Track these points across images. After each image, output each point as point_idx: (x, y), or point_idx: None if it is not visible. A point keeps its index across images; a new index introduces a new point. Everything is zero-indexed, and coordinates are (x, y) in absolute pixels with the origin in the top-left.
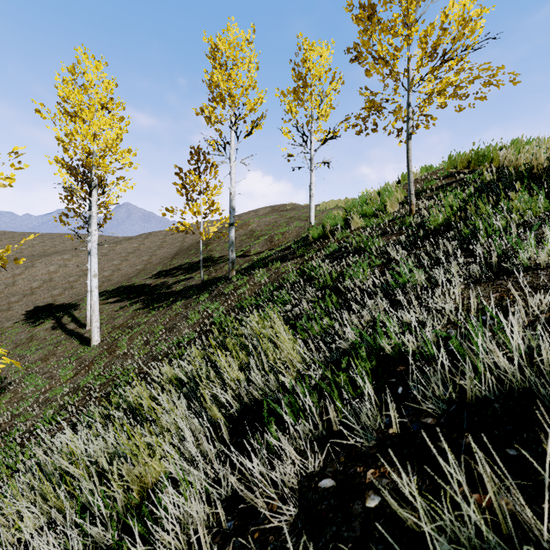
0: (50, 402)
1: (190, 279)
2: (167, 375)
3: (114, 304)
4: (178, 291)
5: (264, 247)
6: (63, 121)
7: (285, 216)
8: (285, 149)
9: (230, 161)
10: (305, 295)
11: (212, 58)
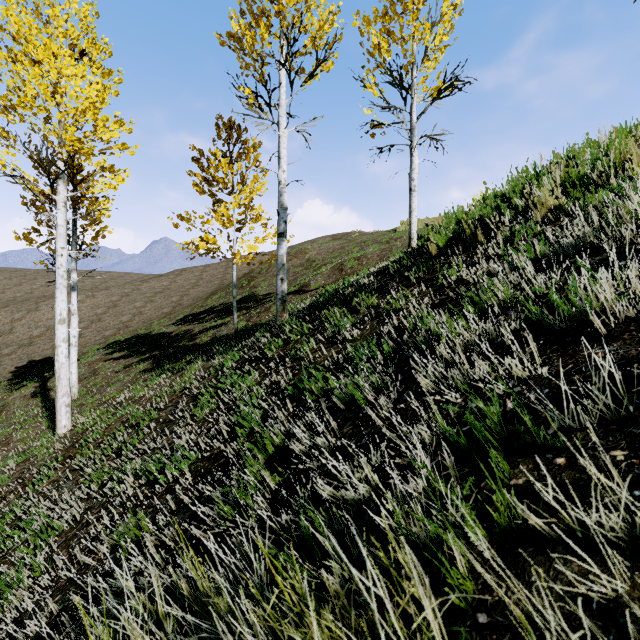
0: None
1: (221, 327)
2: None
3: (118, 361)
4: (202, 345)
5: (330, 278)
6: (2, 65)
7: (355, 241)
8: (370, 111)
9: (279, 128)
10: (639, 424)
11: None
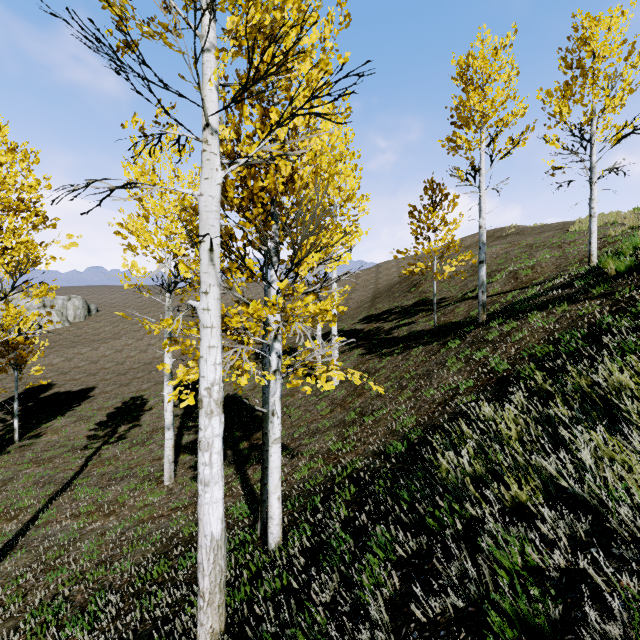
0: (322, 431)
1: (412, 324)
2: (488, 416)
3: None
4: (403, 337)
5: (506, 285)
6: None
7: (519, 245)
8: (552, 162)
9: (480, 190)
10: None
11: (460, 80)
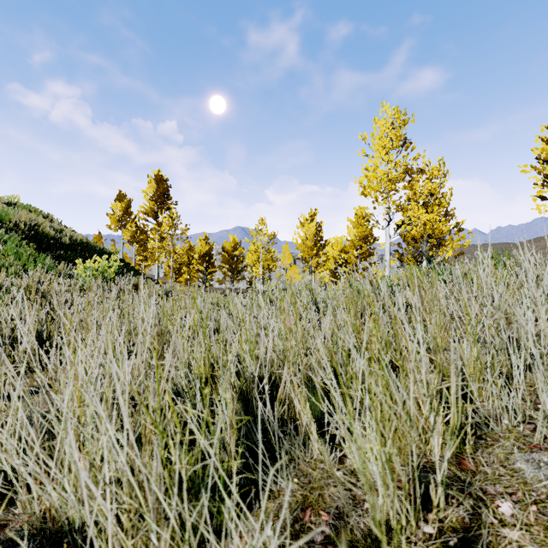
0: None
1: None
2: None
3: None
4: None
5: None
6: (539, 169)
7: None
8: None
9: None
10: None
11: None
